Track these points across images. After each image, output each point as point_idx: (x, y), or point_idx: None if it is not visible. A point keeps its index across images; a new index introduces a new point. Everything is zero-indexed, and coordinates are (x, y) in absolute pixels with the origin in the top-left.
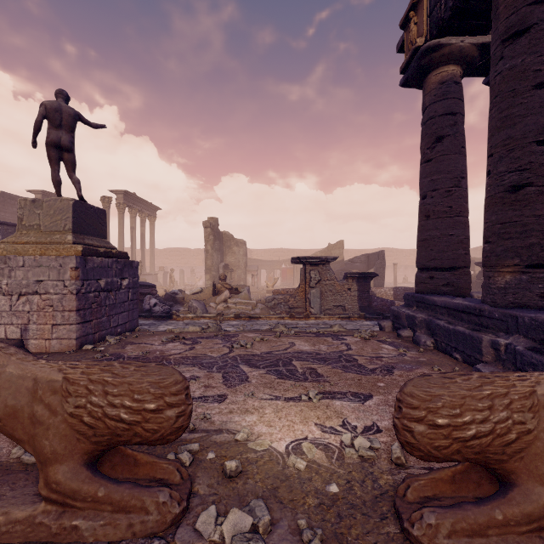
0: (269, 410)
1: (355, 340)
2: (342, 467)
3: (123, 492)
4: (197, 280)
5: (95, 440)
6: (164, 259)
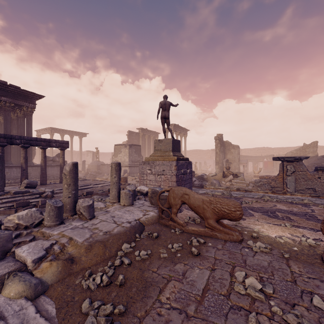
0: (266, 226)
1: (319, 208)
2: (300, 245)
3: (226, 230)
4: (208, 168)
5: (218, 216)
6: (189, 156)
